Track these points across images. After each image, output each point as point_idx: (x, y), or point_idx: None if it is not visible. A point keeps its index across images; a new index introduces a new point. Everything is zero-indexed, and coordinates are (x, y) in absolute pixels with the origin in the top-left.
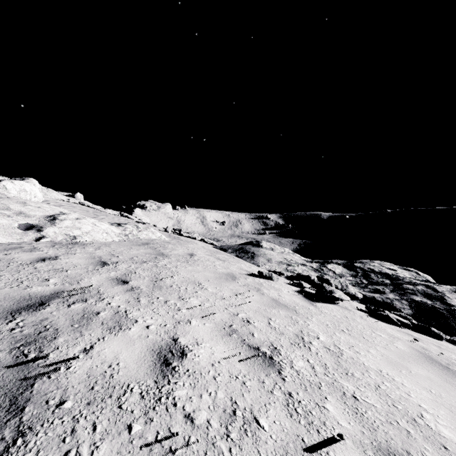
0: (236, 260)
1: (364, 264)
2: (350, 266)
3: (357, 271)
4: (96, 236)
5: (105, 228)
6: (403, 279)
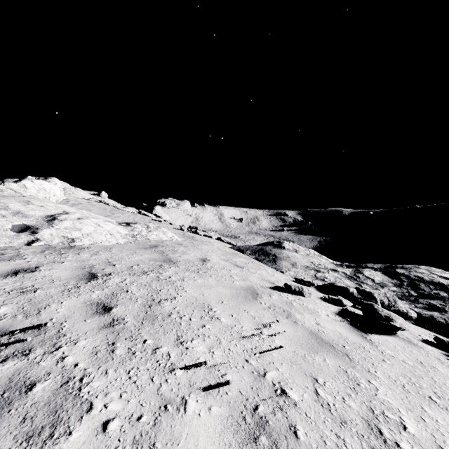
0: (256, 265)
1: (409, 271)
2: (391, 273)
3: (401, 279)
4: (98, 238)
5: (110, 228)
6: None
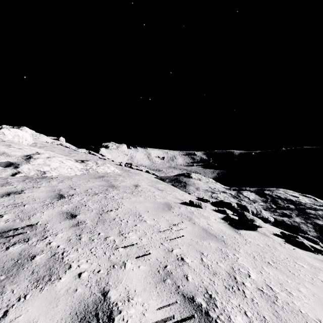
0: (172, 189)
1: (272, 192)
2: (260, 193)
3: (267, 197)
4: (62, 171)
5: (70, 164)
6: (305, 205)
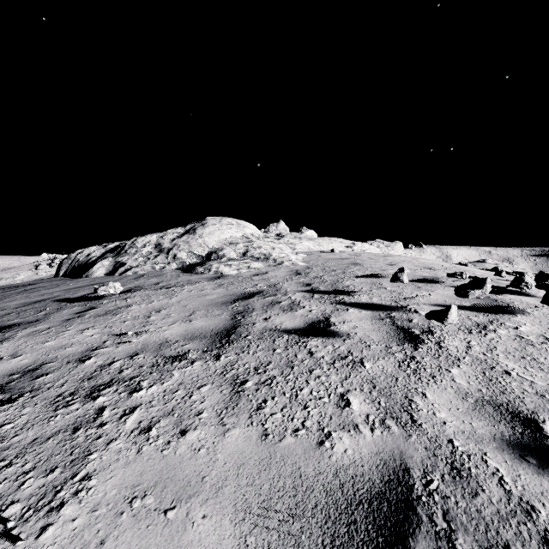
0: None
1: None
2: None
3: None
4: (371, 250)
5: (374, 248)
6: None
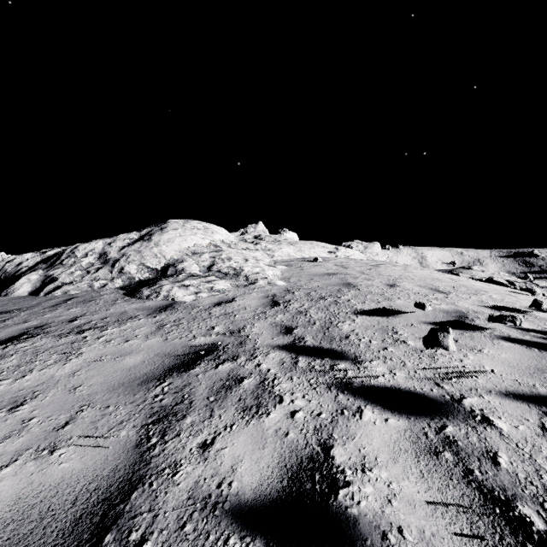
0: None
1: None
2: None
3: None
4: (356, 256)
5: (358, 253)
6: None
